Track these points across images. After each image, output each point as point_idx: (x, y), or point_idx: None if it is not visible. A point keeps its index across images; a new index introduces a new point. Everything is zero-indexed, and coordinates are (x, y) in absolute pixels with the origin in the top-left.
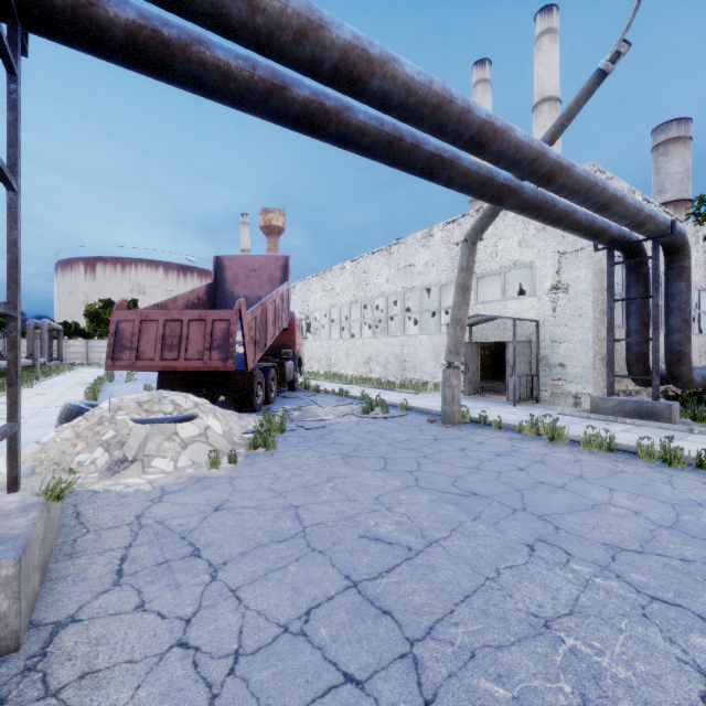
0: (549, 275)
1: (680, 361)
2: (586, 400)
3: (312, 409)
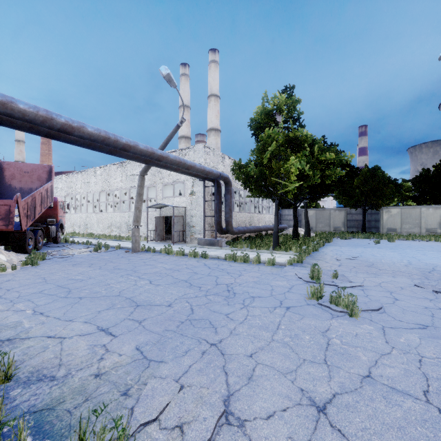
0: (190, 187)
1: (228, 224)
2: None
3: (66, 251)
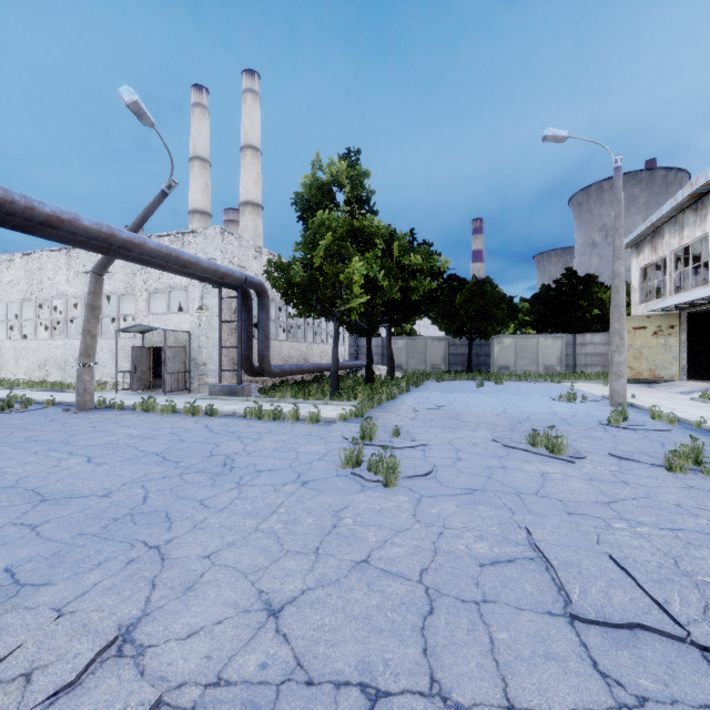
0: (197, 298)
1: (263, 360)
2: None
3: None
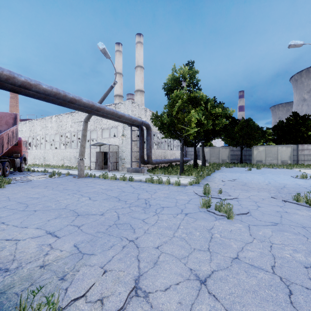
0: (121, 131)
1: (149, 157)
2: None
3: (27, 177)
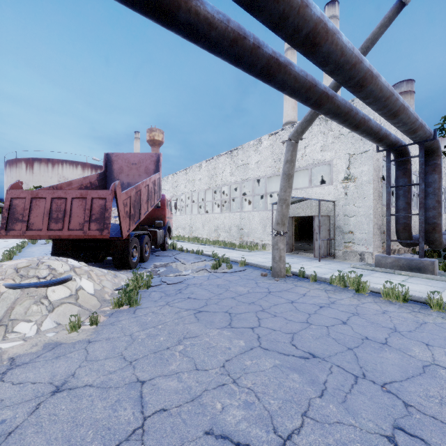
0: (342, 170)
1: (434, 229)
2: (368, 257)
3: (176, 265)
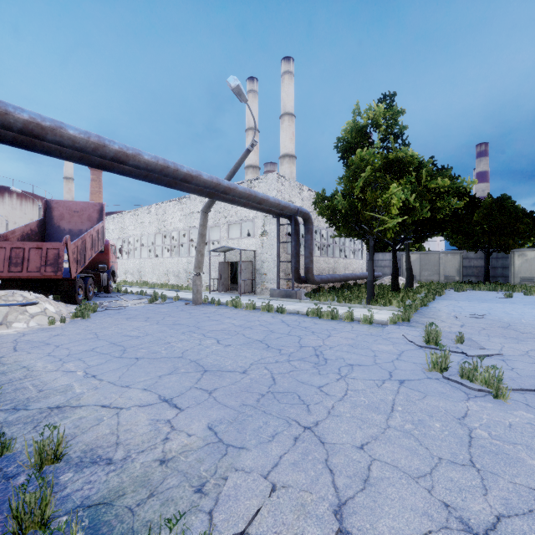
0: (260, 226)
1: (308, 271)
2: None
3: (118, 302)
